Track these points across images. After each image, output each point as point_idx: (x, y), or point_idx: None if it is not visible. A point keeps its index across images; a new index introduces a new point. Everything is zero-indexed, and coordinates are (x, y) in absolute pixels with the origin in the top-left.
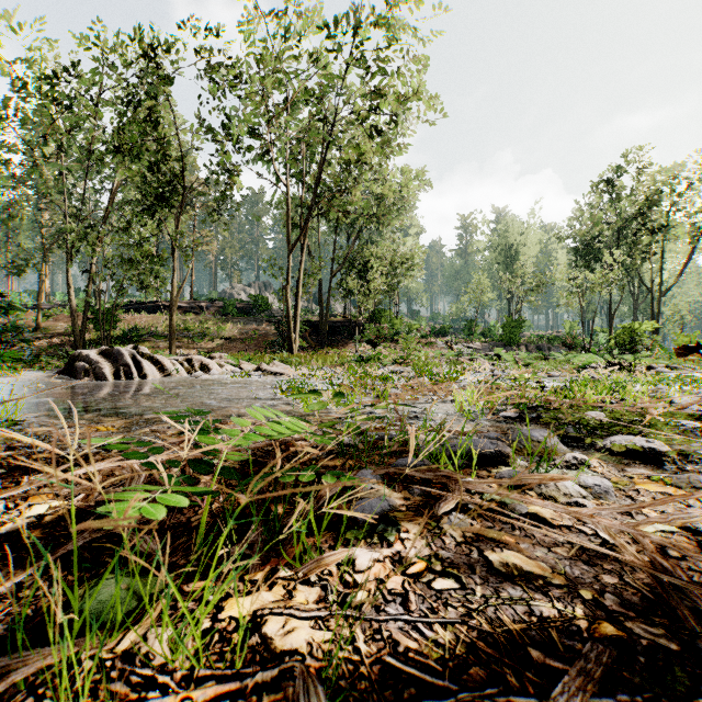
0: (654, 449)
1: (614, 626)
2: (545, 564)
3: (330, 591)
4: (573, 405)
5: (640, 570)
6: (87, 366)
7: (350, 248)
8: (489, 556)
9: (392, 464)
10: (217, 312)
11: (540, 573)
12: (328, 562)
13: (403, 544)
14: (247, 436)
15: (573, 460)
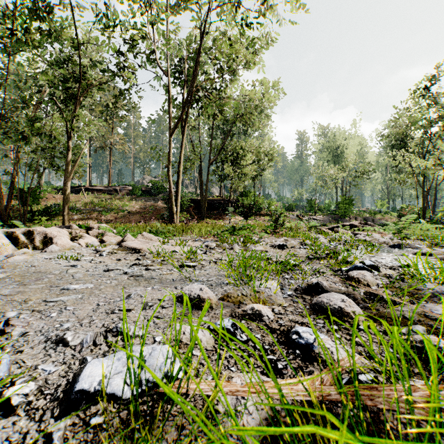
0: None
1: None
2: None
3: None
4: None
5: None
6: None
7: (224, 142)
8: None
9: None
10: (128, 193)
11: None
12: None
13: None
14: None
15: None
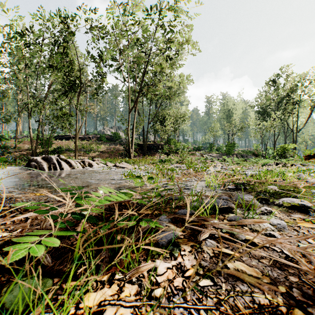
0: (304, 205)
1: (301, 311)
2: (258, 269)
3: (143, 288)
4: (260, 182)
5: (308, 273)
6: (36, 164)
7: (157, 111)
8: (228, 265)
9: (176, 212)
10: (97, 139)
11: (256, 275)
12: (142, 270)
13: (182, 258)
14: (100, 201)
15: (265, 210)
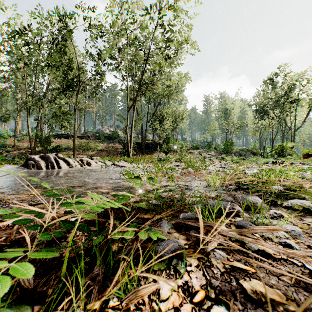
0: None
1: None
2: (280, 291)
3: None
4: (263, 182)
5: None
6: (33, 163)
7: (155, 109)
8: (243, 284)
9: (178, 216)
10: (96, 138)
11: (279, 299)
12: (142, 293)
13: (189, 275)
14: (93, 208)
15: (274, 214)
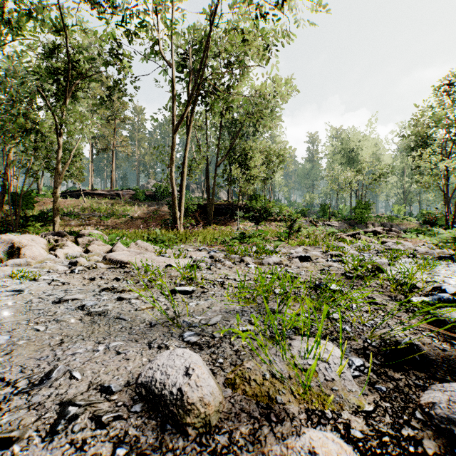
0: None
1: None
2: None
3: None
4: None
5: None
6: None
7: (232, 142)
8: None
9: None
10: (131, 198)
11: None
12: None
13: None
14: None
15: None
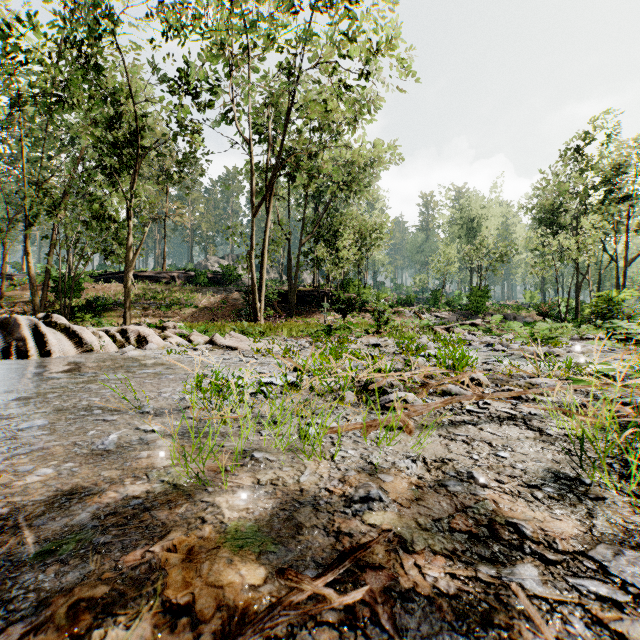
0: None
1: None
2: None
3: None
4: None
5: None
6: None
7: (318, 217)
8: None
9: None
10: (189, 282)
11: None
12: None
13: None
14: None
15: None
